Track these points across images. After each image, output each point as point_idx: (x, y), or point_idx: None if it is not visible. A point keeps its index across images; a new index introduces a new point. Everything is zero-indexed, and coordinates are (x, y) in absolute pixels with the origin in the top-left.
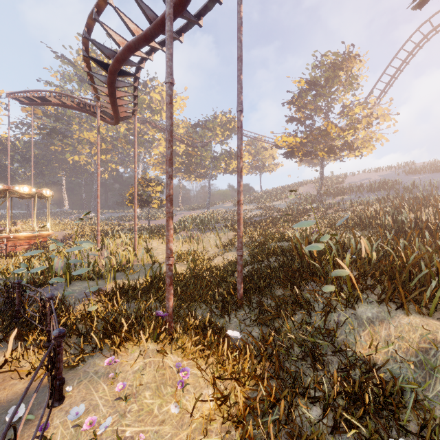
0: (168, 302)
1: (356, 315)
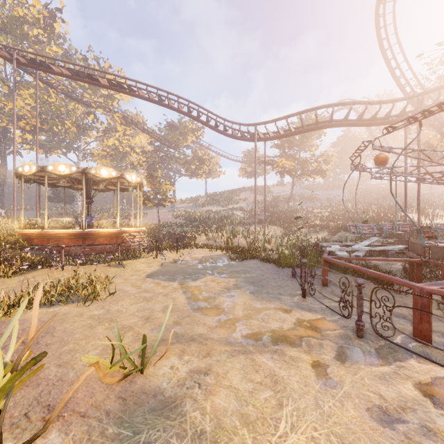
0: None
1: None
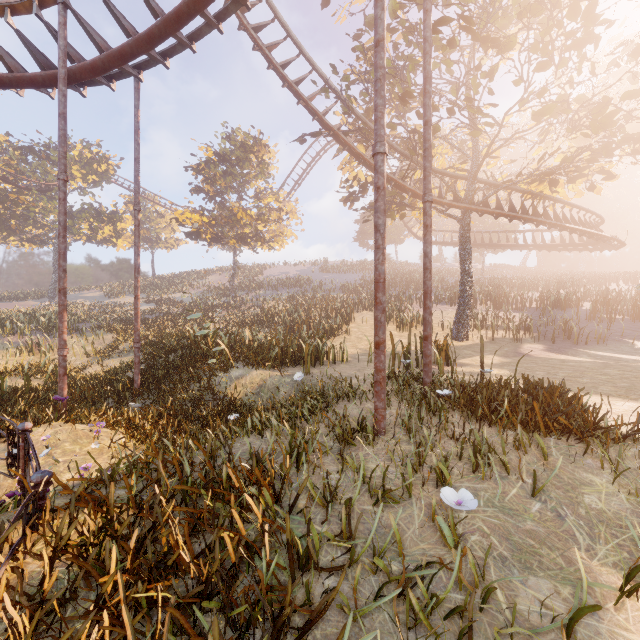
0: (63, 391)
1: (230, 376)
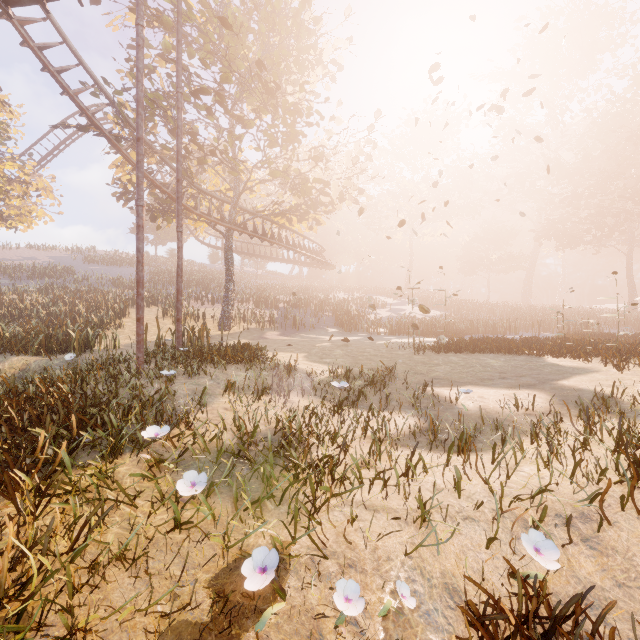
0: None
1: None
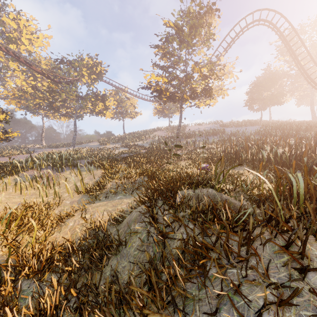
0: None
1: None
